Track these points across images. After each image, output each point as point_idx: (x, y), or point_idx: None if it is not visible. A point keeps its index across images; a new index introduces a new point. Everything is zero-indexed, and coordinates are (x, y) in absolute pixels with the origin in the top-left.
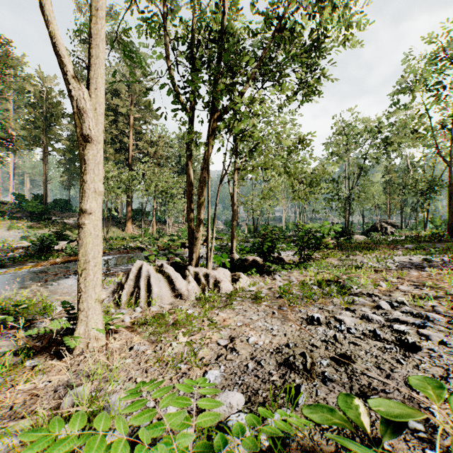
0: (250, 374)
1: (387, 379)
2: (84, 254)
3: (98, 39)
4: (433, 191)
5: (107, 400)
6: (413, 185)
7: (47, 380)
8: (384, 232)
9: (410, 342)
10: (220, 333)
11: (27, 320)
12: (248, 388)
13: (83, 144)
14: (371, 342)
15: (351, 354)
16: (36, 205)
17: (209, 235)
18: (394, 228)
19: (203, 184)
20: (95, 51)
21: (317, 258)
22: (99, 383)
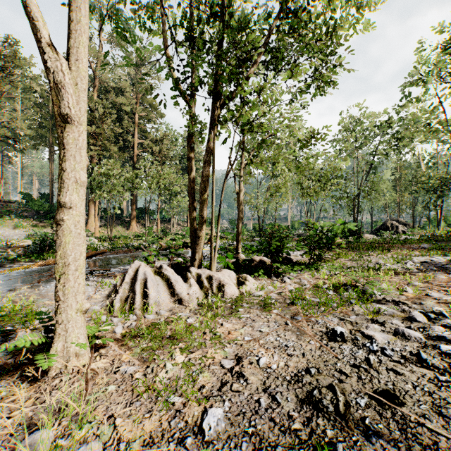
0: (263, 416)
1: None
2: (63, 256)
3: (79, 1)
4: (447, 188)
5: None
6: (425, 182)
7: (7, 415)
8: (395, 231)
9: None
10: (224, 350)
11: (3, 331)
12: (261, 440)
13: (62, 125)
14: (417, 370)
15: (394, 388)
16: (42, 204)
17: (212, 234)
18: (406, 227)
19: (206, 178)
20: (77, 15)
21: (327, 259)
22: (69, 423)
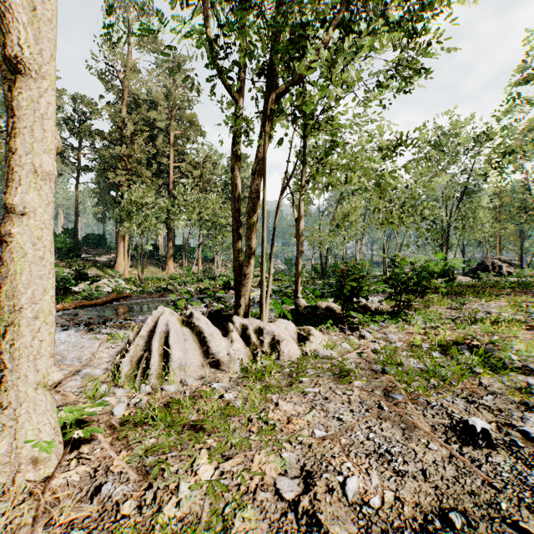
0: None
1: None
2: (12, 294)
3: None
4: None
5: None
6: None
7: None
8: (497, 272)
9: None
10: (281, 455)
11: None
12: None
13: (13, 77)
14: None
15: None
16: (64, 240)
17: (263, 270)
18: (511, 267)
19: (255, 195)
20: None
21: (415, 306)
22: None
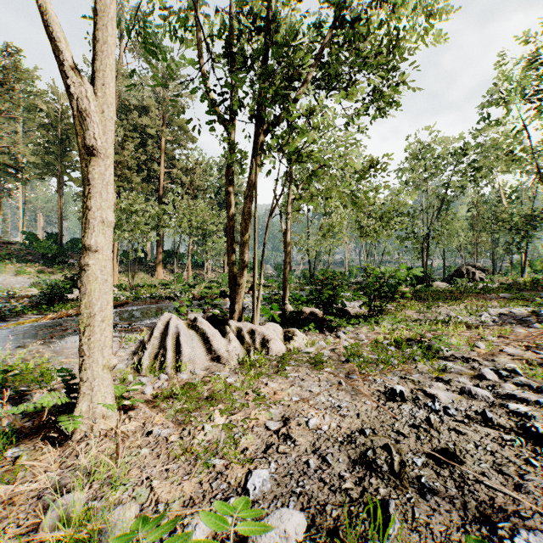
0: (312, 477)
1: (517, 491)
2: (88, 305)
3: (106, 19)
4: (533, 227)
5: (106, 518)
6: (507, 220)
7: (31, 480)
8: (471, 278)
9: (541, 432)
10: (269, 411)
11: (17, 391)
12: (310, 500)
13: (87, 158)
14: (481, 430)
15: (455, 447)
16: (49, 246)
17: (255, 281)
18: (484, 274)
19: (248, 216)
20: (103, 34)
21: (390, 310)
22: (100, 486)
